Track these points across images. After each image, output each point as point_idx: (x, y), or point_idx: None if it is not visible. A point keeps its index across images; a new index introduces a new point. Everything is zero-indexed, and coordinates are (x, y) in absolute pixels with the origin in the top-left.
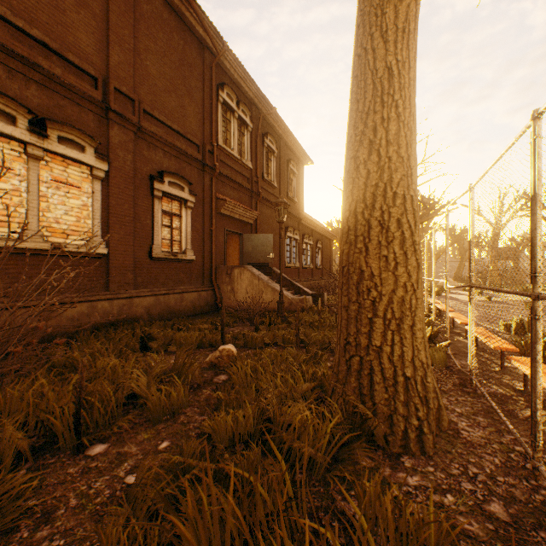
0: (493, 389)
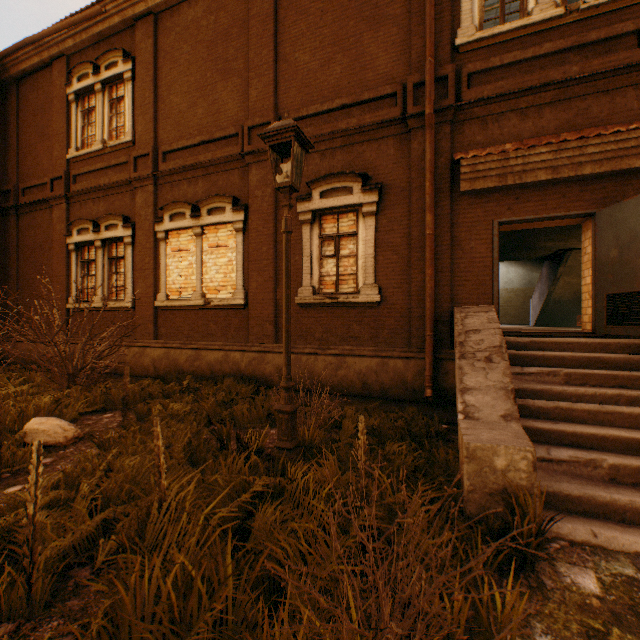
0: None
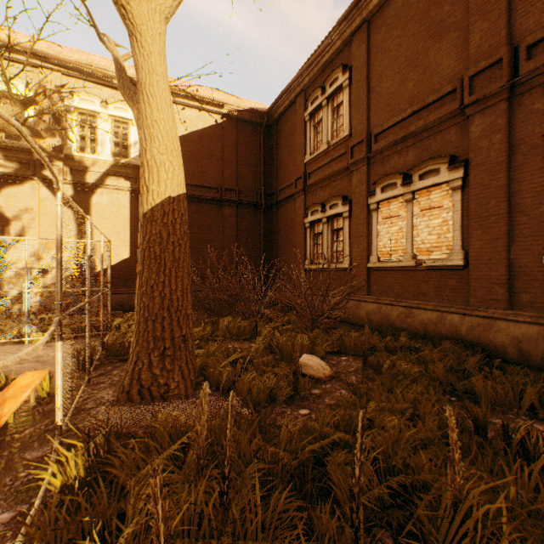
0: (30, 456)
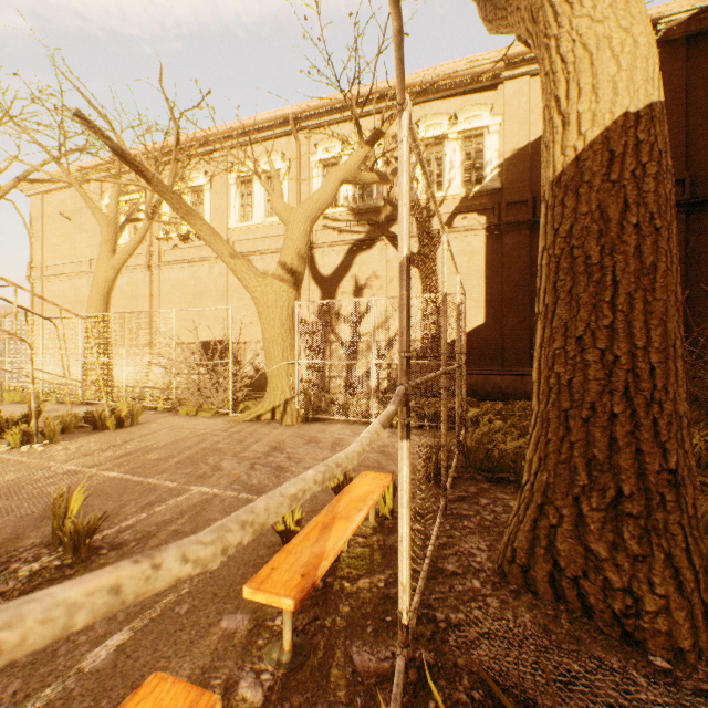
0: (357, 659)
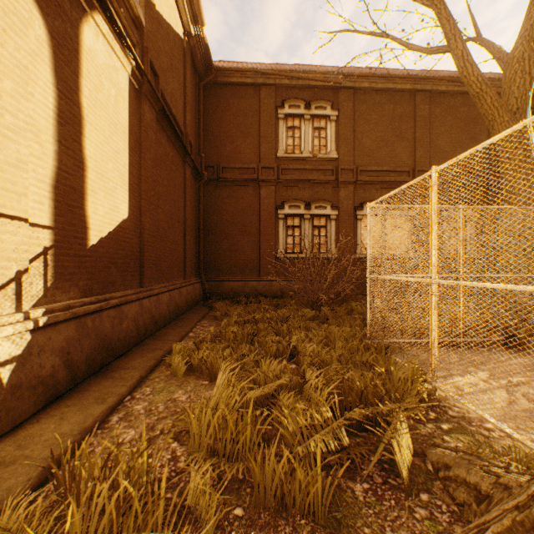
0: None
